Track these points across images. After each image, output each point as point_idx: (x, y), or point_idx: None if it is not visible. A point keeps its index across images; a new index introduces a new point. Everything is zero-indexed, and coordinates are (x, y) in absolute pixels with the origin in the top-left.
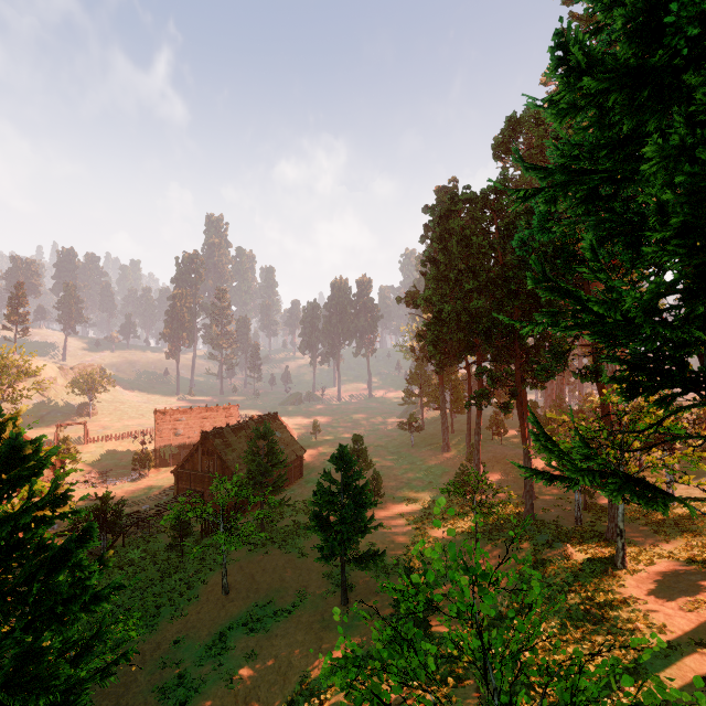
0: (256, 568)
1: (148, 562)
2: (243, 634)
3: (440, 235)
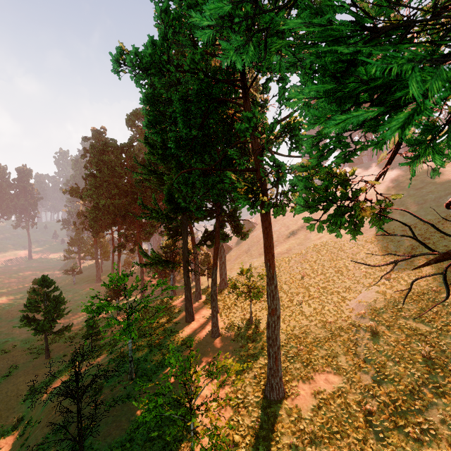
0: None
1: None
2: None
3: (98, 162)
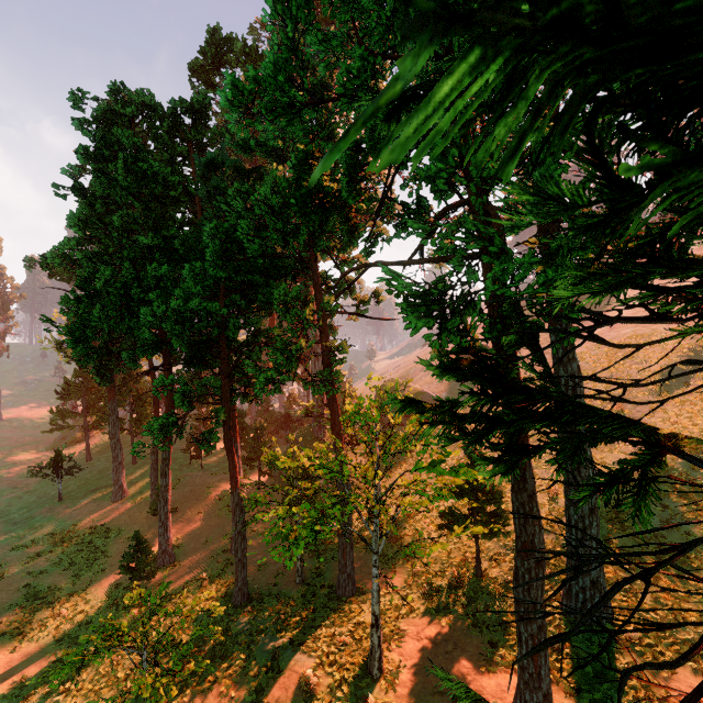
0: None
1: None
2: None
3: (95, 147)
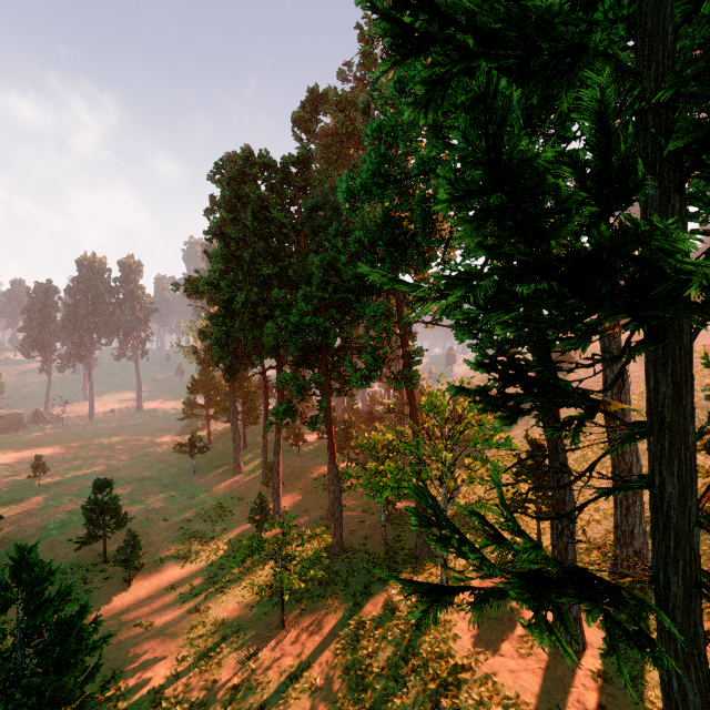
0: None
1: None
2: None
3: (231, 202)
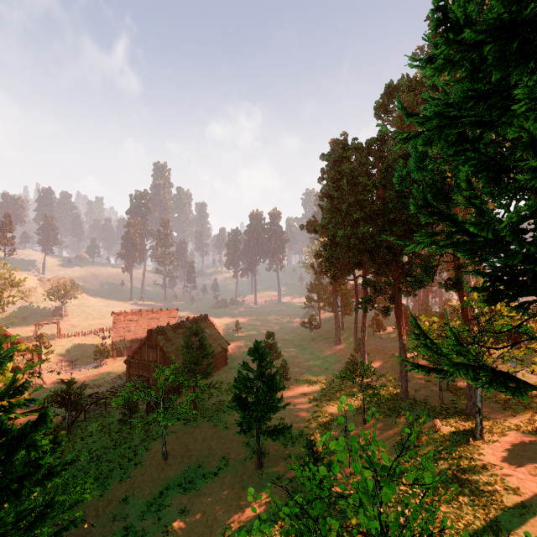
0: (189, 438)
1: (104, 433)
2: (178, 493)
3: (334, 176)
